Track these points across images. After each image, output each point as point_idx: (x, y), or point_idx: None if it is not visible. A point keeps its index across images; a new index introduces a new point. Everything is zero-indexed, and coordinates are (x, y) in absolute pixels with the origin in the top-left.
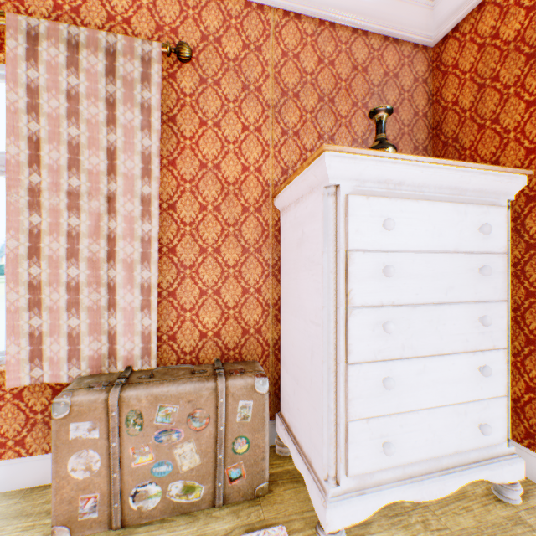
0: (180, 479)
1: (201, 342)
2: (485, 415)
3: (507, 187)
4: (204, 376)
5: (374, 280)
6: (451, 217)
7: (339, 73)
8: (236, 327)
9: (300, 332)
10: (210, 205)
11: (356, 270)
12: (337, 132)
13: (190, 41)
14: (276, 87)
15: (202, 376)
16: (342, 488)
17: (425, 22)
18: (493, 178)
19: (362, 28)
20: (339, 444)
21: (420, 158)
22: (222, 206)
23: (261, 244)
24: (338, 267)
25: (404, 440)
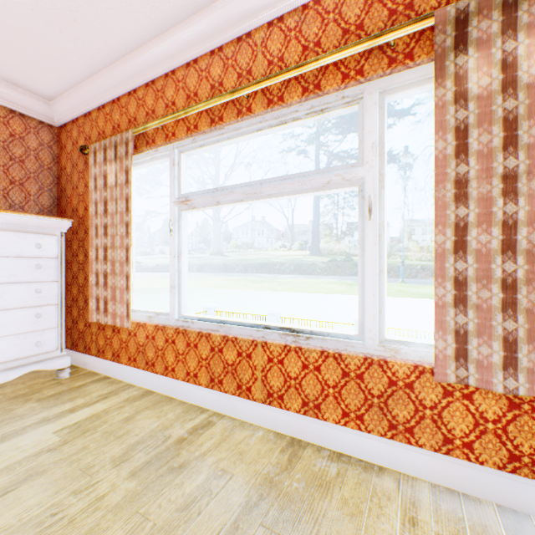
0: None
1: None
2: (42, 338)
3: (60, 226)
4: None
5: None
6: (15, 239)
7: None
8: None
9: None
10: None
11: None
12: None
13: None
14: None
15: None
16: None
17: (49, 111)
18: (47, 222)
19: None
20: None
21: None
22: None
23: None
24: None
25: None
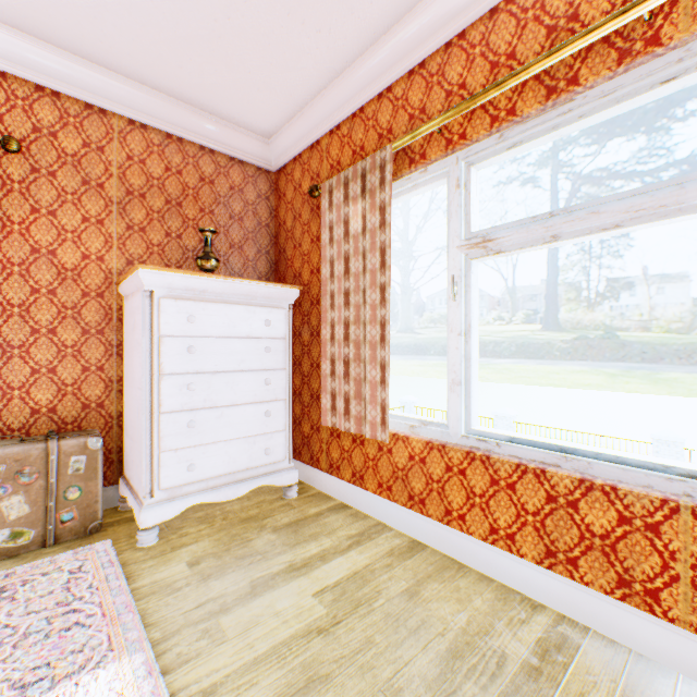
0: (8, 527)
1: (34, 419)
2: (270, 443)
3: (287, 296)
4: (36, 441)
5: (183, 356)
6: (244, 315)
7: (188, 182)
8: (76, 403)
9: (134, 399)
10: (45, 289)
11: (167, 350)
12: (186, 232)
13: (20, 130)
14: (122, 186)
15: (33, 441)
16: (157, 499)
17: (266, 153)
18: (275, 291)
19: (210, 147)
20: (154, 469)
21: (216, 276)
22: (59, 290)
23: (105, 327)
24: (154, 347)
25: (207, 463)
